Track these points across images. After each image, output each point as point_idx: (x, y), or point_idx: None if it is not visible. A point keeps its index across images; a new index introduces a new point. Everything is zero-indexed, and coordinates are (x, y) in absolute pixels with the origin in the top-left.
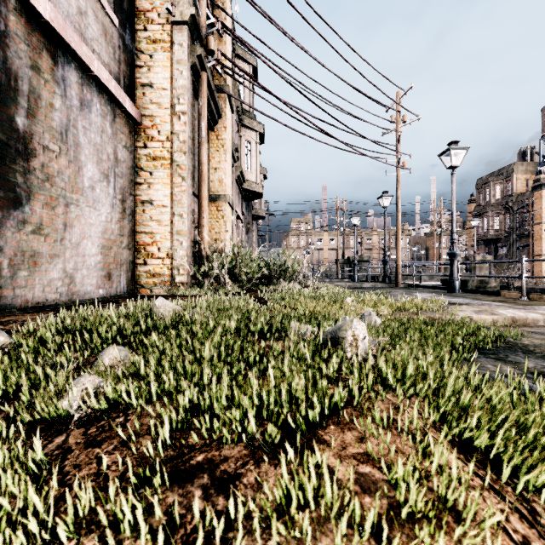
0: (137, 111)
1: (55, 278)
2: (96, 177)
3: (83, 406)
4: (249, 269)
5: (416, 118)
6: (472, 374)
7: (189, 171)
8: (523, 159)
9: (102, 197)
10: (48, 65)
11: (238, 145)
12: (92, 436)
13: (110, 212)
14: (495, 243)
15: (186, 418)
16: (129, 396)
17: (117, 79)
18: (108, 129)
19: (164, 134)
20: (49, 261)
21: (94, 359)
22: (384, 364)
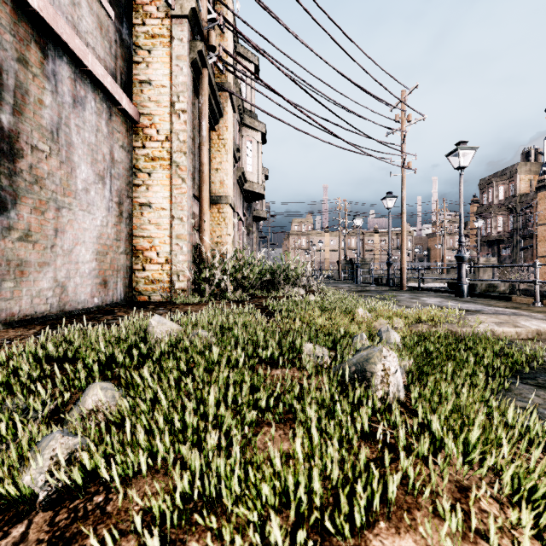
0: (135, 110)
1: (45, 287)
2: (91, 179)
3: (52, 480)
4: (252, 274)
5: (422, 118)
6: (531, 421)
7: (189, 172)
8: (526, 159)
9: (97, 200)
10: (36, 58)
11: (240, 145)
12: (60, 528)
13: (105, 216)
14: (498, 244)
15: (185, 501)
16: (113, 455)
17: (113, 75)
18: (104, 128)
19: (163, 134)
20: (38, 270)
21: (76, 396)
22: (438, 423)
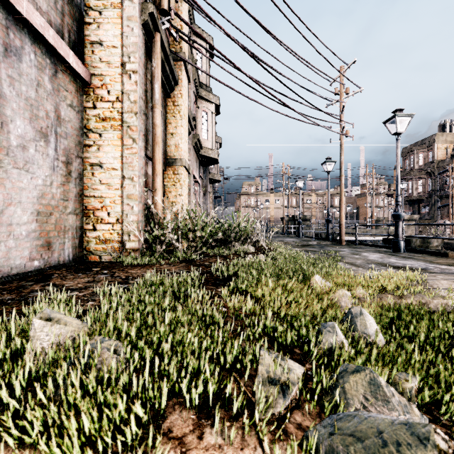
0: (85, 69)
1: None
2: (29, 135)
3: None
4: (204, 232)
5: (359, 90)
6: None
7: (141, 133)
8: (443, 131)
9: (38, 159)
10: None
11: (196, 115)
12: None
13: (49, 175)
14: (418, 203)
15: None
16: None
17: (59, 31)
18: (47, 84)
19: (114, 94)
20: None
21: None
22: None
